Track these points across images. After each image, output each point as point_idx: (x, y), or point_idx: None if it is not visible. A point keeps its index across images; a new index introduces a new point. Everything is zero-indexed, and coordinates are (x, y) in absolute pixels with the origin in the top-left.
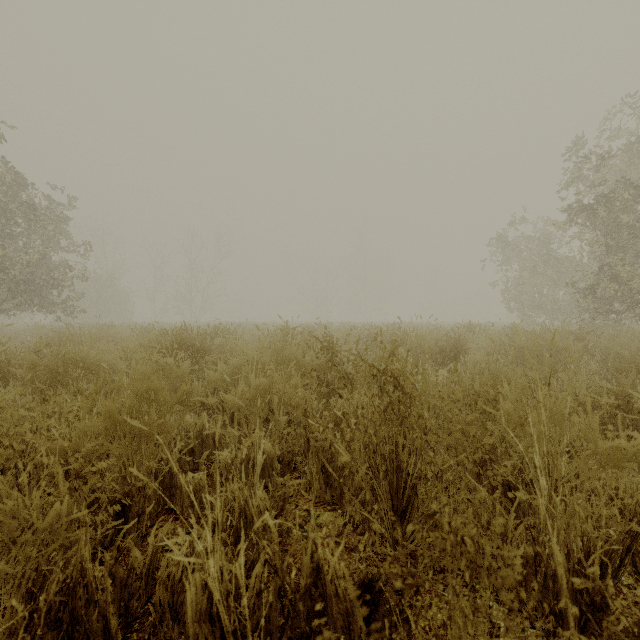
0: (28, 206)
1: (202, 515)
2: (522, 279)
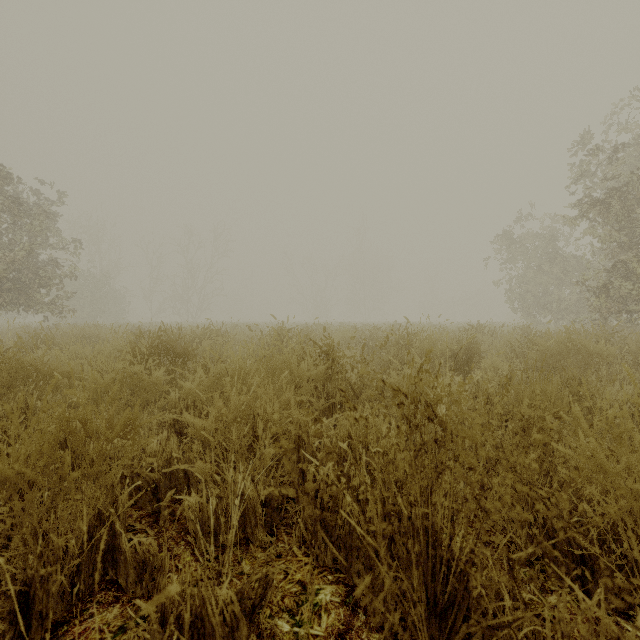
0: (12, 200)
1: (154, 593)
2: (526, 278)
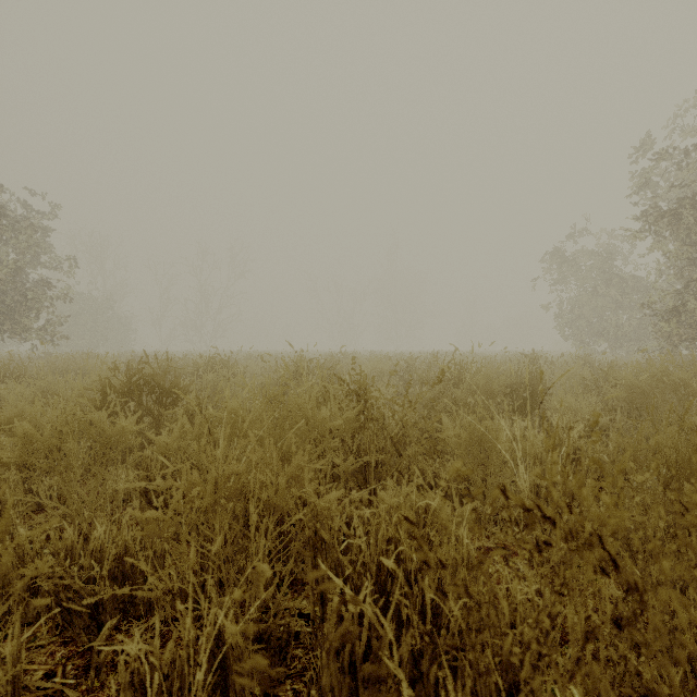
0: None
1: None
2: (578, 301)
